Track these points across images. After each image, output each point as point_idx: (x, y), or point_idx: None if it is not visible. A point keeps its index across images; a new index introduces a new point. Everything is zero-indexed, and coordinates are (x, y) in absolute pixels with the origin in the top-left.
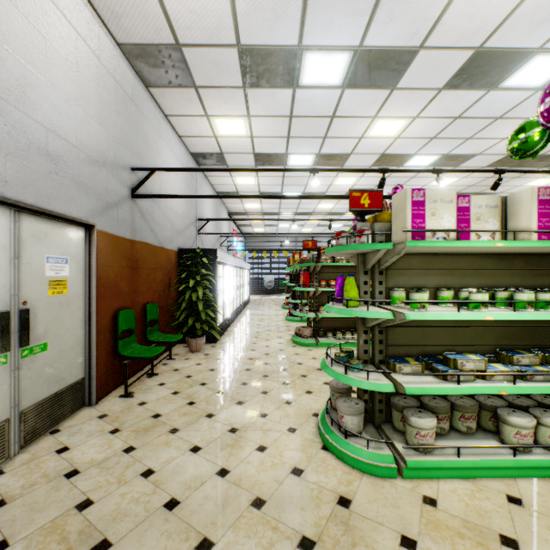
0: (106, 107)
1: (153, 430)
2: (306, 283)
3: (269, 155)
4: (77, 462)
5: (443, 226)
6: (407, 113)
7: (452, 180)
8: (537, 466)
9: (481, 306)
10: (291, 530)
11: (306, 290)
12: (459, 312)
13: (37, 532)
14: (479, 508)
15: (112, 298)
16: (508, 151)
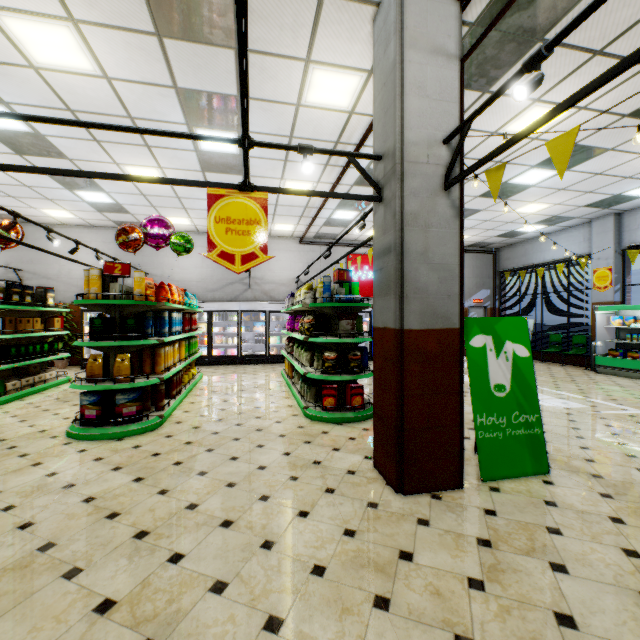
0: None
1: None
2: None
3: (98, 207)
4: None
5: None
6: None
7: (25, 28)
8: None
9: None
10: None
11: None
12: None
13: None
14: None
15: None
16: None
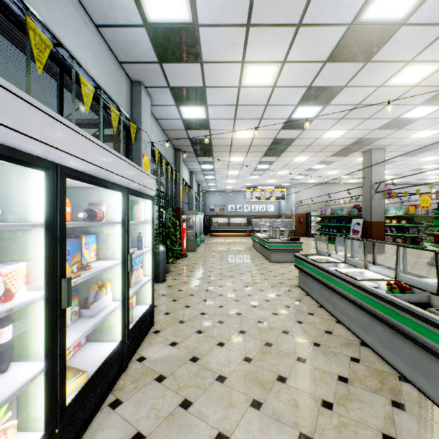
0: None
1: None
2: None
3: None
4: None
5: None
6: None
7: None
8: None
9: None
10: None
11: None
12: None
13: None
14: None
15: None
16: None
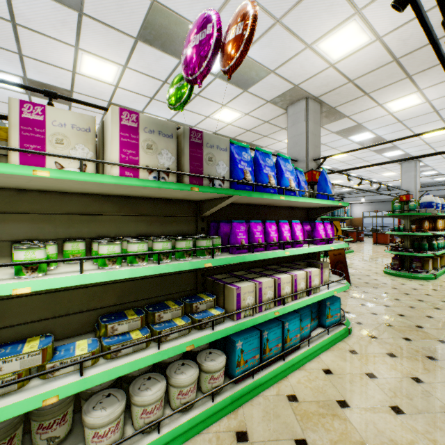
0: None
1: None
2: None
3: None
4: None
5: None
6: (114, 58)
7: None
8: None
9: (25, 270)
10: None
11: None
12: None
13: None
14: None
15: None
16: (167, 101)
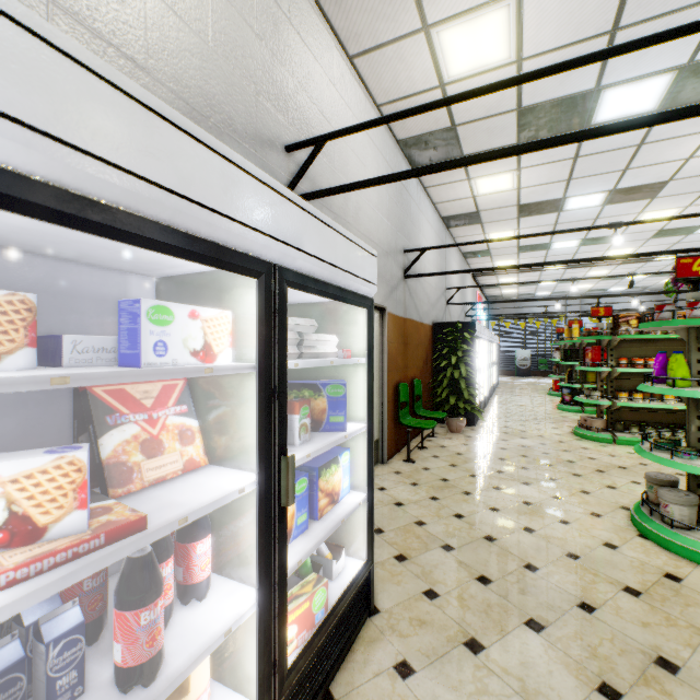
0: (390, 203)
1: (447, 489)
2: (595, 361)
3: (538, 203)
4: (398, 498)
5: None
6: None
7: None
8: None
9: None
10: (613, 580)
11: (596, 370)
12: None
13: (397, 529)
14: None
15: (393, 372)
16: None
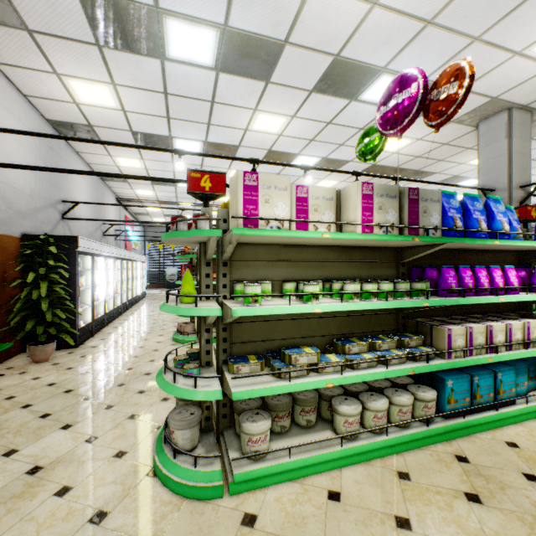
0: None
1: None
2: None
3: (151, 135)
4: None
5: (278, 214)
6: (285, 111)
7: (333, 182)
8: (360, 452)
9: (313, 298)
10: None
11: None
12: (290, 305)
13: None
14: (299, 515)
15: None
16: (356, 153)
